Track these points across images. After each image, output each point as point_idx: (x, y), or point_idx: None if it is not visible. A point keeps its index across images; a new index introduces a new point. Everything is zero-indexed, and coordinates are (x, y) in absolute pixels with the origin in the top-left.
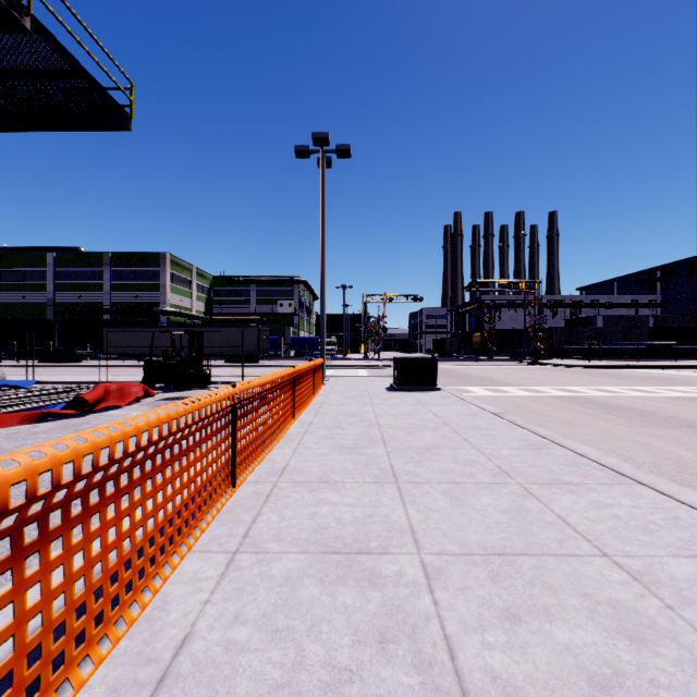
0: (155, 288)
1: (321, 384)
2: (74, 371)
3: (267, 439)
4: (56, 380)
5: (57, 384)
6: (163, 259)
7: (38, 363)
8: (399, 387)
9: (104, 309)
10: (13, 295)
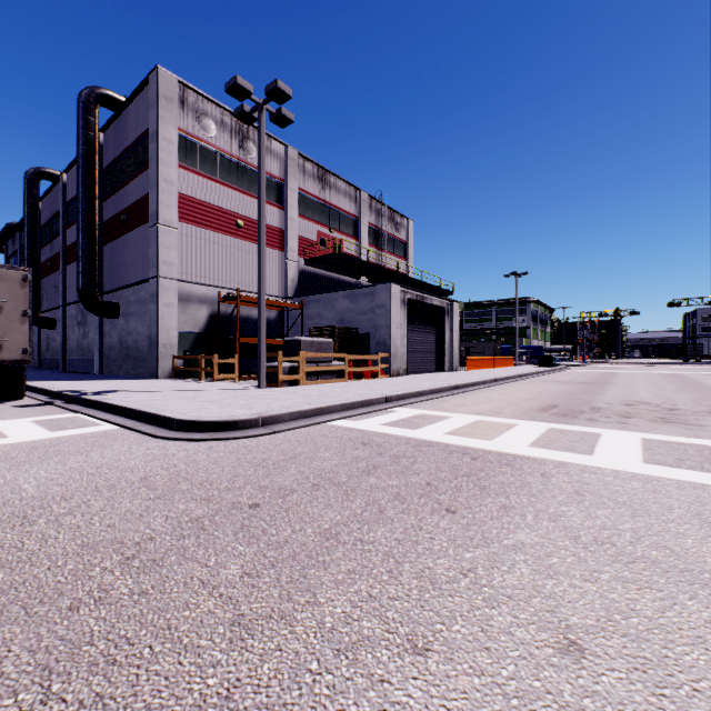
0: None
1: (511, 366)
2: None
3: (486, 367)
4: None
5: None
6: None
7: None
8: (537, 366)
9: None
10: None
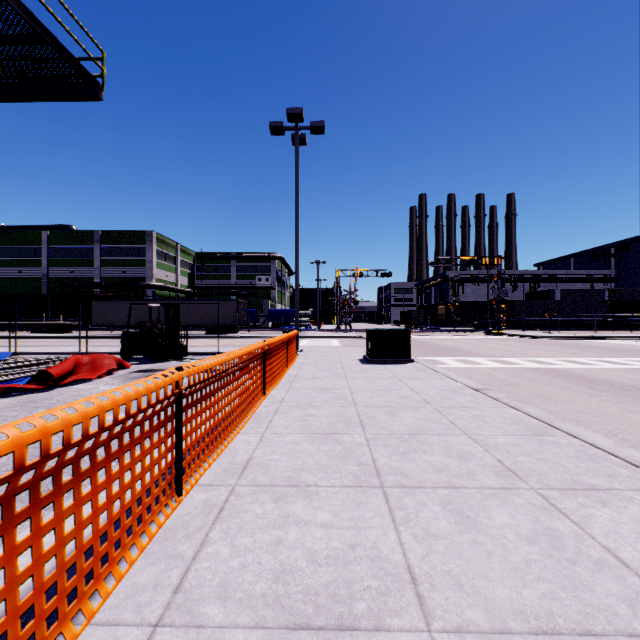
0: (141, 263)
1: (295, 356)
2: (62, 342)
3: (230, 424)
4: (37, 351)
5: (38, 355)
6: (149, 237)
7: (31, 333)
8: (372, 359)
9: (94, 284)
10: (10, 270)
